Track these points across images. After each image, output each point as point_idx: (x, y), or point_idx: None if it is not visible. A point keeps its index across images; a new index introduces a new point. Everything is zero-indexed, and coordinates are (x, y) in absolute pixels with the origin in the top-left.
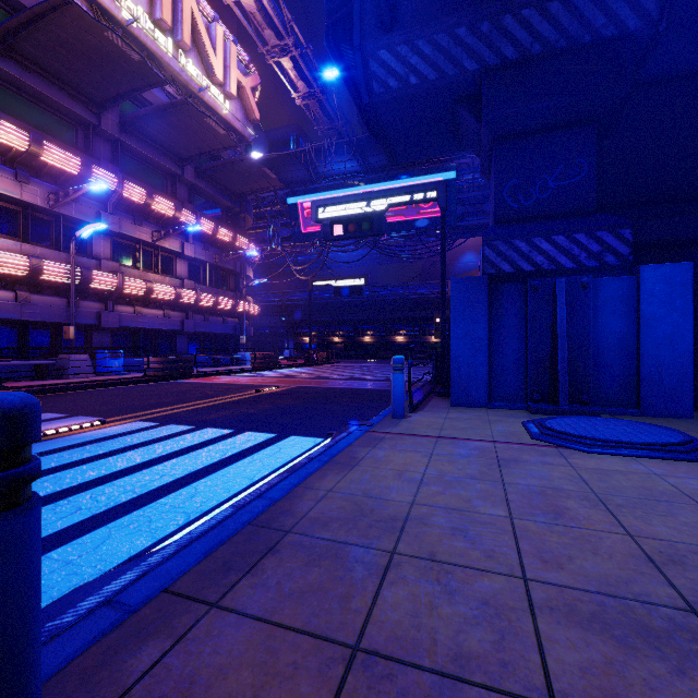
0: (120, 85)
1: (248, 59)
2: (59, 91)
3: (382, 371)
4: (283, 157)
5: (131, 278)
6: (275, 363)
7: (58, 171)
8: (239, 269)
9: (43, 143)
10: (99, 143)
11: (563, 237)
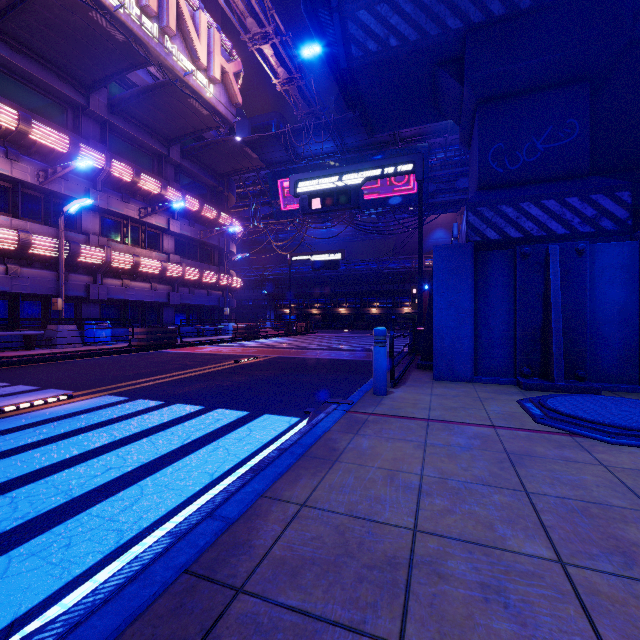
0: (107, 67)
1: (231, 46)
2: (49, 72)
3: (358, 341)
4: (264, 139)
5: (118, 252)
6: (256, 333)
7: (47, 150)
8: (223, 245)
9: (31, 122)
10: (88, 124)
11: (554, 201)
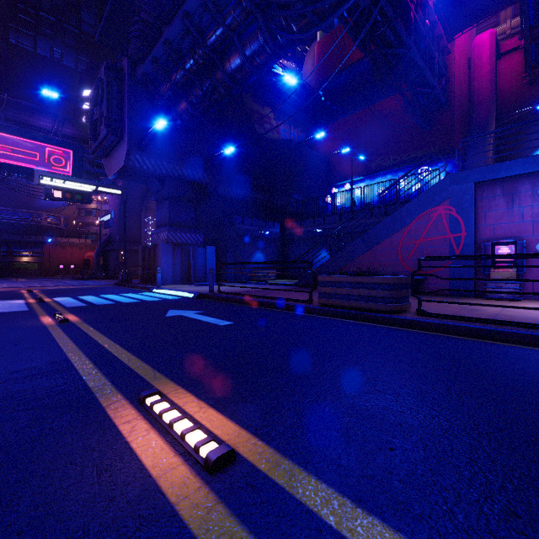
0: None
1: None
2: None
3: (40, 283)
4: None
5: None
6: None
7: None
8: None
9: None
10: None
11: (189, 234)
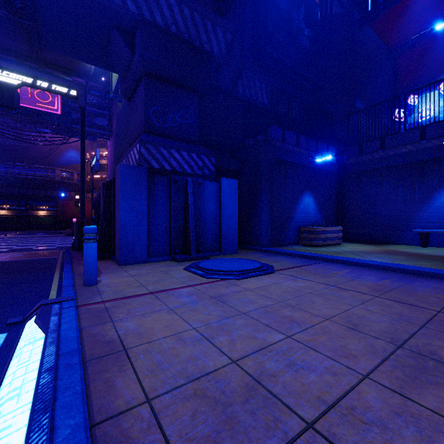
0: None
1: None
2: None
3: None
4: None
5: None
6: None
7: None
8: None
9: None
10: None
11: (186, 153)
